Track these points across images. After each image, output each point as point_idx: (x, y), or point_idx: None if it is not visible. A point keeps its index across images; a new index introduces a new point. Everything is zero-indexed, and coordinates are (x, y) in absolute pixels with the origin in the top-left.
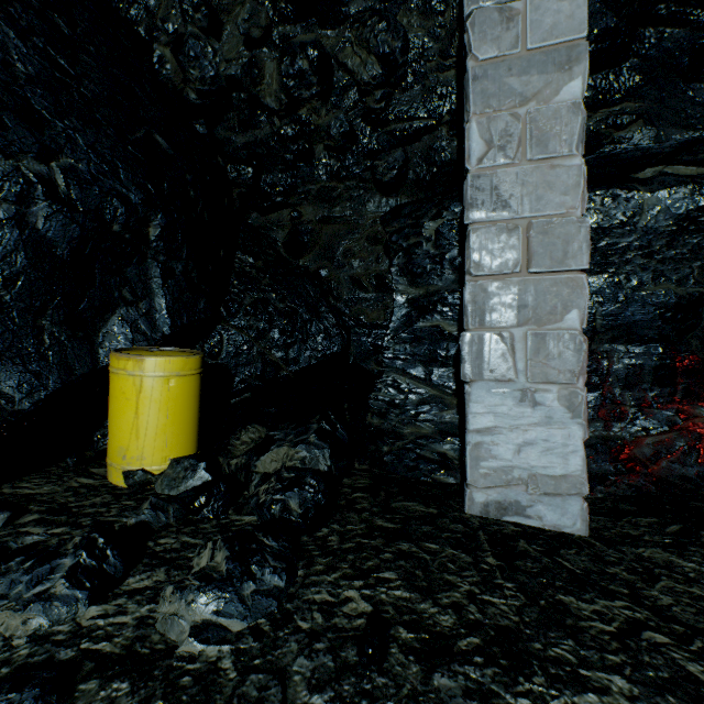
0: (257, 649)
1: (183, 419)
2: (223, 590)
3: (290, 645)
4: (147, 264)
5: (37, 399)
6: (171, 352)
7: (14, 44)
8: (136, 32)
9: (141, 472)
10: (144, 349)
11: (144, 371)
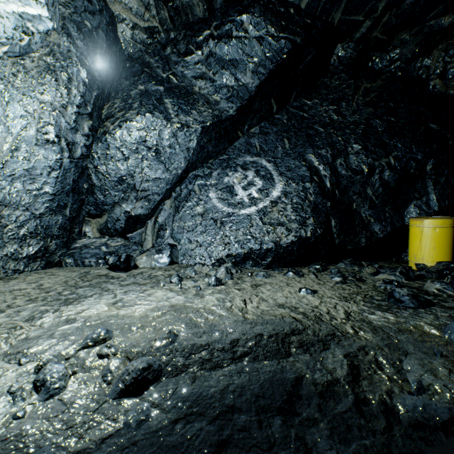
0: None
1: (442, 246)
2: (446, 284)
3: None
4: (425, 181)
5: (384, 234)
6: (437, 218)
7: (377, 123)
8: (420, 79)
9: (421, 264)
10: (424, 217)
11: (423, 225)
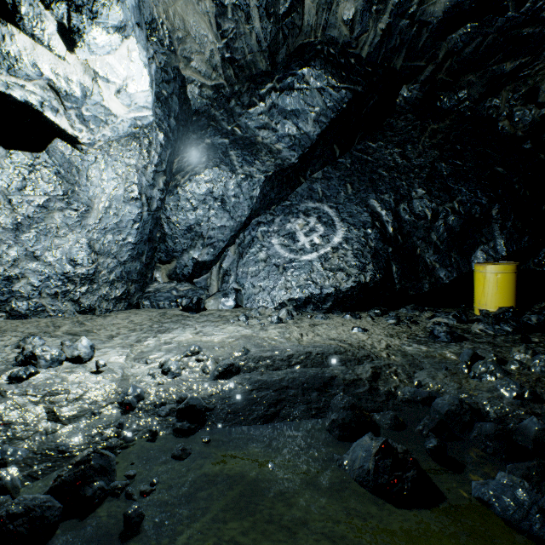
0: (492, 335)
1: (504, 292)
2: (488, 324)
3: (502, 337)
4: (492, 226)
5: (449, 280)
6: (502, 263)
7: (443, 167)
8: (491, 119)
9: (484, 310)
10: (491, 262)
11: (485, 270)
